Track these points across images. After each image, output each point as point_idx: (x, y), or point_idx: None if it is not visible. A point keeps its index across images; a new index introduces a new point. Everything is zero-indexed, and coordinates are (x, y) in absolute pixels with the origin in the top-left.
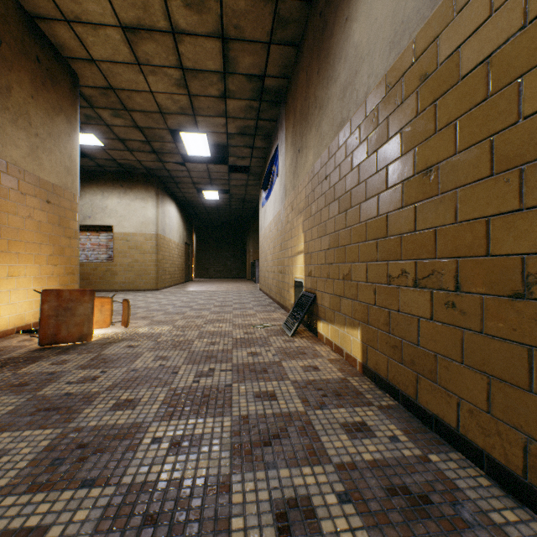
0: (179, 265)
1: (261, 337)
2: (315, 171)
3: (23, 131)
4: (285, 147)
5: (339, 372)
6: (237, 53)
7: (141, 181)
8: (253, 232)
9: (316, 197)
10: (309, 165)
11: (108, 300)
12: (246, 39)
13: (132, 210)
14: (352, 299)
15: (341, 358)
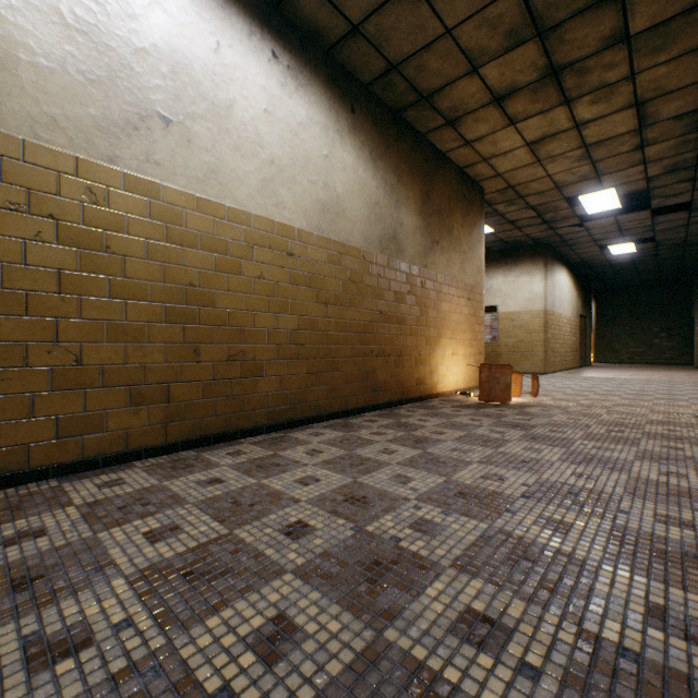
0: (571, 345)
1: (686, 423)
2: None
3: (457, 253)
4: None
5: None
6: (657, 106)
7: (526, 254)
8: None
9: None
10: None
11: (518, 375)
12: (669, 91)
13: (516, 287)
14: None
15: None
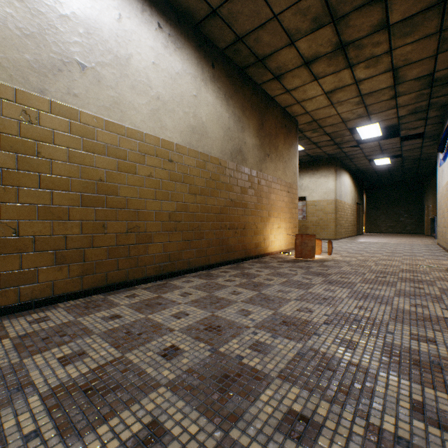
0: (351, 221)
1: (423, 271)
2: None
3: (281, 162)
4: None
5: None
6: (405, 71)
7: (324, 164)
8: (433, 186)
9: None
10: None
11: (319, 241)
12: (412, 62)
13: (317, 184)
14: None
15: None
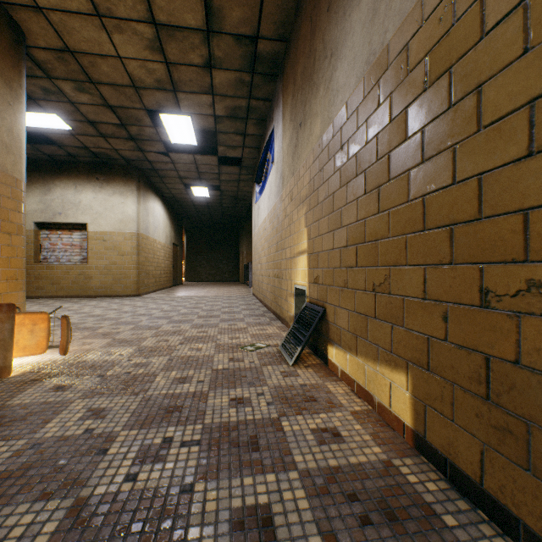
0: (166, 268)
1: (251, 367)
2: (325, 143)
3: None
4: (282, 126)
5: (376, 446)
6: (223, 2)
7: (120, 174)
8: (247, 232)
9: (326, 177)
10: (314, 138)
11: (43, 317)
12: None
13: (109, 206)
14: (392, 322)
15: (370, 410)
